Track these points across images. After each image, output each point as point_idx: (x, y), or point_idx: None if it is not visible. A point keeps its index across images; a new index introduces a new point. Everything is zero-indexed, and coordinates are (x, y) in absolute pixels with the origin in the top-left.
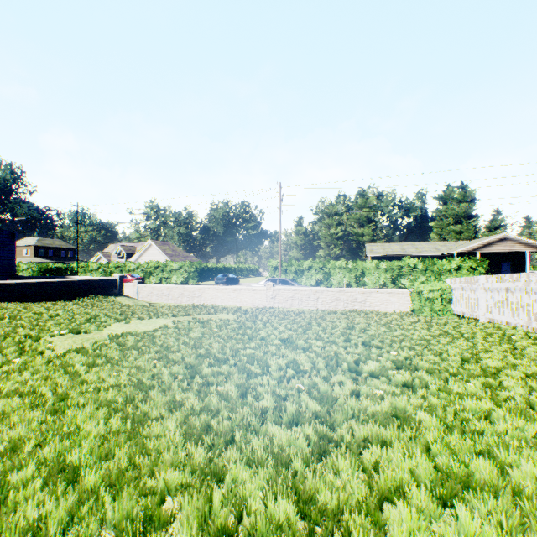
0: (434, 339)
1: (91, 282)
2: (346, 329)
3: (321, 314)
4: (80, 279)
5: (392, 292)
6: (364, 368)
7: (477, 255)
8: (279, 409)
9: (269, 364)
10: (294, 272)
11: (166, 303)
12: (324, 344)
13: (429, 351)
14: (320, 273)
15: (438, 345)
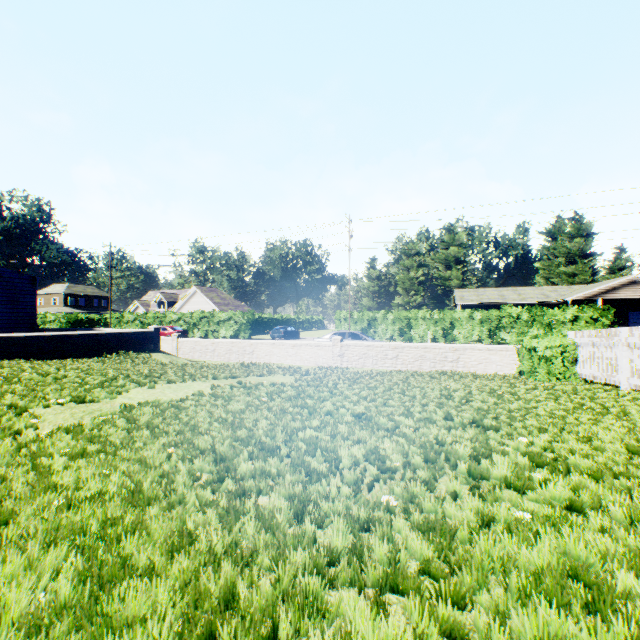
0: (570, 415)
1: (122, 335)
2: (442, 399)
3: (403, 376)
4: (108, 332)
5: (493, 349)
6: (492, 472)
7: (598, 303)
8: (359, 553)
9: (339, 456)
10: (366, 324)
11: (211, 361)
12: (416, 423)
13: (570, 434)
14: (399, 325)
15: (580, 425)
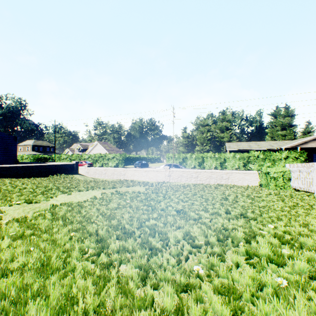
0: (292, 210)
1: (59, 166)
2: (222, 200)
3: (201, 187)
4: (52, 164)
5: (246, 173)
6: (260, 250)
7: (298, 149)
8: (181, 313)
9: (168, 237)
10: (181, 160)
11: (104, 178)
12: (211, 216)
13: (295, 222)
14: (198, 160)
15: (299, 216)
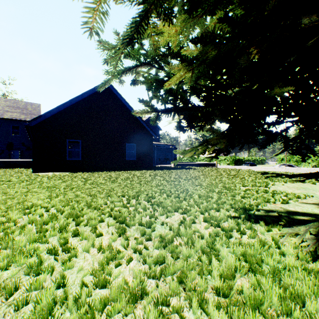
0: None
1: (209, 164)
2: None
3: None
4: (207, 163)
5: None
6: None
7: None
8: None
9: None
10: (294, 161)
11: None
12: None
13: None
14: (315, 162)
15: None
